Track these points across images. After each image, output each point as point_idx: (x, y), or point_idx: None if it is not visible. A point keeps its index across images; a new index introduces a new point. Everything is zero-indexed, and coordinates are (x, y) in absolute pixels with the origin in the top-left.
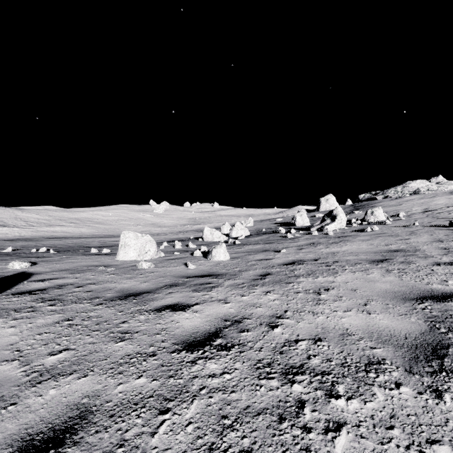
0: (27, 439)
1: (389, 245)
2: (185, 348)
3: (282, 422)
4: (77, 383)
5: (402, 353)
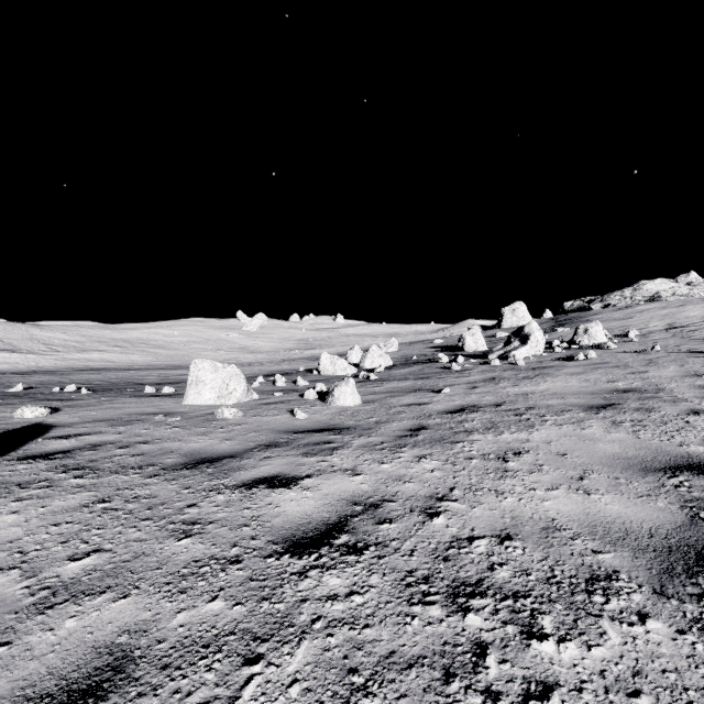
0: None
1: (615, 382)
2: (288, 550)
3: (449, 681)
4: (112, 608)
5: (646, 561)
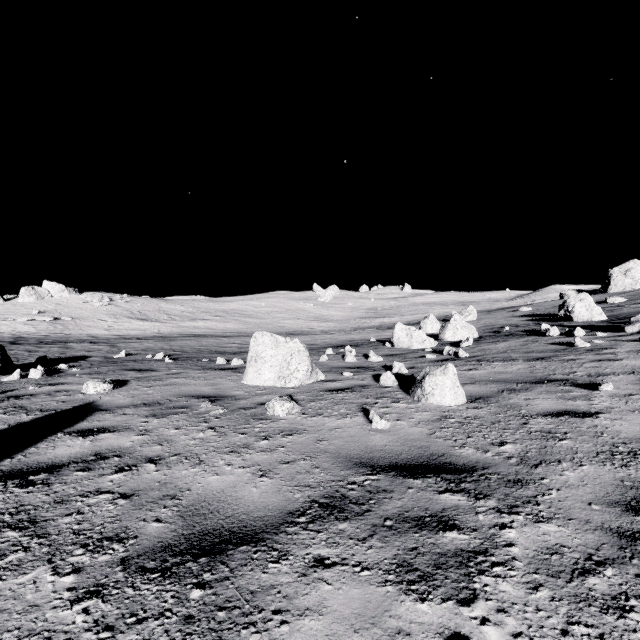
0: None
1: None
2: None
3: None
4: None
5: None
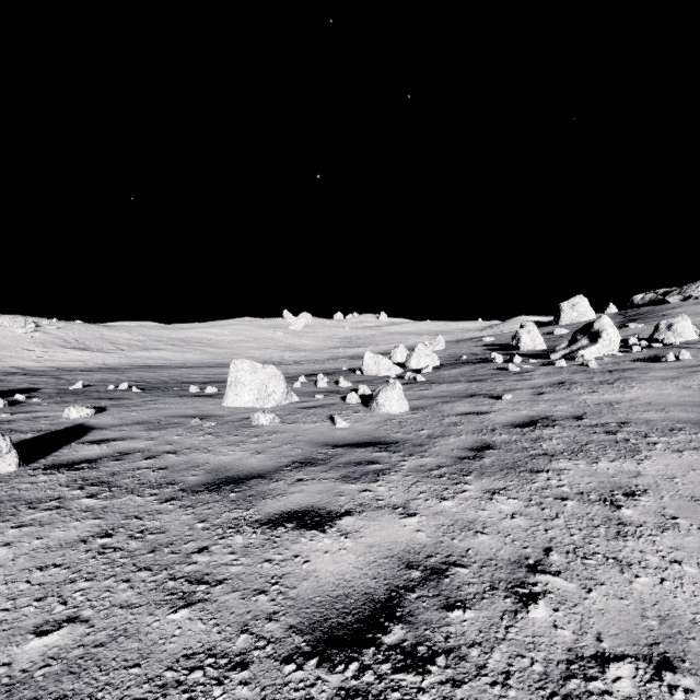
0: None
1: None
2: (316, 649)
3: None
4: None
5: None
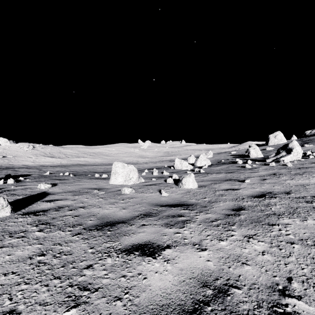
0: None
1: None
2: None
3: None
4: None
5: None
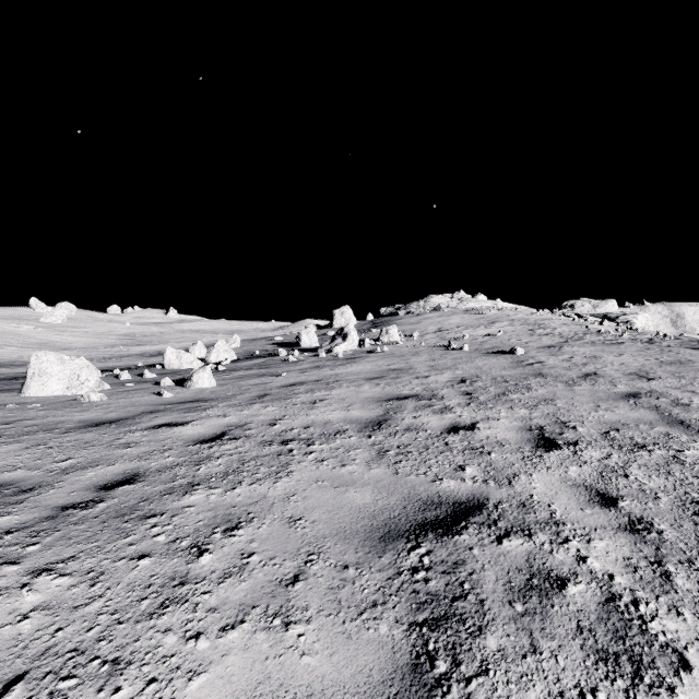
0: (100, 486)
1: (391, 365)
2: (198, 443)
3: (280, 456)
4: (111, 467)
5: (360, 426)
